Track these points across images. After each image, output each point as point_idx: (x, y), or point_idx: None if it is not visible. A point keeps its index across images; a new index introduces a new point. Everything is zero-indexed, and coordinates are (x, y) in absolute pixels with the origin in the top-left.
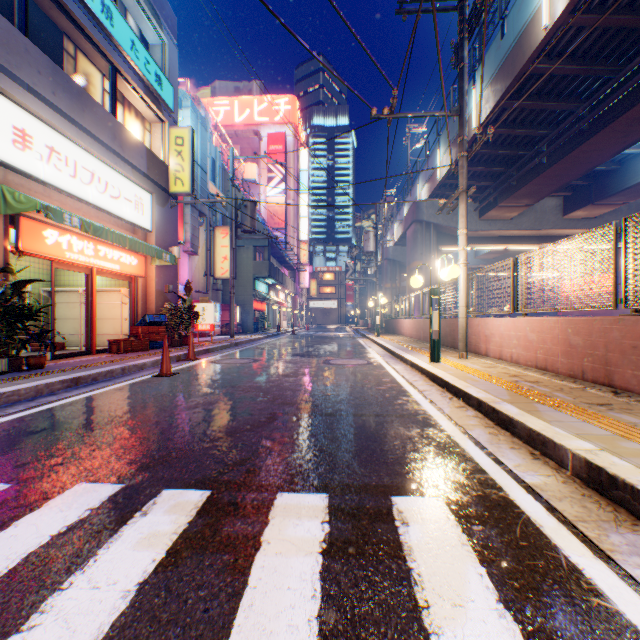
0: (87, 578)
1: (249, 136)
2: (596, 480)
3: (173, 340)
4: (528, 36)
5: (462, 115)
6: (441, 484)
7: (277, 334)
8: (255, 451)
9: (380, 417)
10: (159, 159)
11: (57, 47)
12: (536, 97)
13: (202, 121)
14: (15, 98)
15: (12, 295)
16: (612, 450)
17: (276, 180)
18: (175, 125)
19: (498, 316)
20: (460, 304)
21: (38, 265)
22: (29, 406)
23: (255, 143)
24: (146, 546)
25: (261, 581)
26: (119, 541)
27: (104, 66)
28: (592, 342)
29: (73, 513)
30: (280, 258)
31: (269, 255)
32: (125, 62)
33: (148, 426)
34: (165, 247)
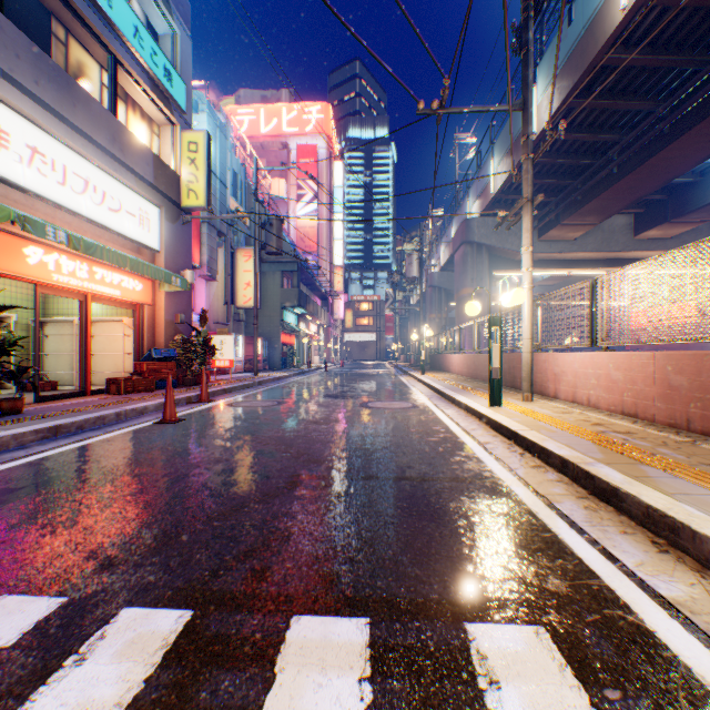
0: None
1: (277, 148)
2: None
3: (185, 378)
4: (602, 20)
5: (527, 109)
6: (537, 599)
7: (307, 371)
8: (266, 537)
9: (435, 482)
10: (169, 167)
11: (43, 30)
12: (608, 95)
13: (221, 127)
14: None
15: None
16: None
17: (307, 198)
18: (188, 129)
19: (559, 351)
20: (524, 336)
21: (26, 291)
22: None
23: (283, 156)
24: None
25: None
26: None
27: (102, 56)
28: (702, 383)
29: None
30: (311, 285)
31: (298, 281)
32: (127, 51)
33: (129, 495)
34: (176, 270)
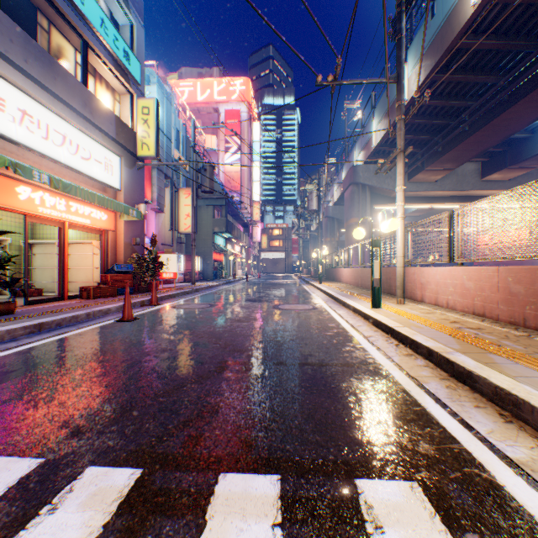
0: None
1: (209, 112)
2: None
3: (139, 287)
4: (457, 14)
5: (400, 81)
6: (411, 459)
7: (233, 281)
8: (200, 410)
9: (330, 366)
10: (127, 126)
11: (31, 21)
12: (462, 71)
13: (167, 96)
14: None
15: None
16: None
17: (232, 150)
18: (142, 97)
19: (424, 265)
20: (398, 254)
21: (19, 220)
22: None
23: (215, 118)
24: None
25: None
26: None
27: (76, 41)
28: (535, 290)
29: None
30: (236, 216)
31: (226, 213)
32: (95, 37)
33: (95, 377)
34: (133, 204)
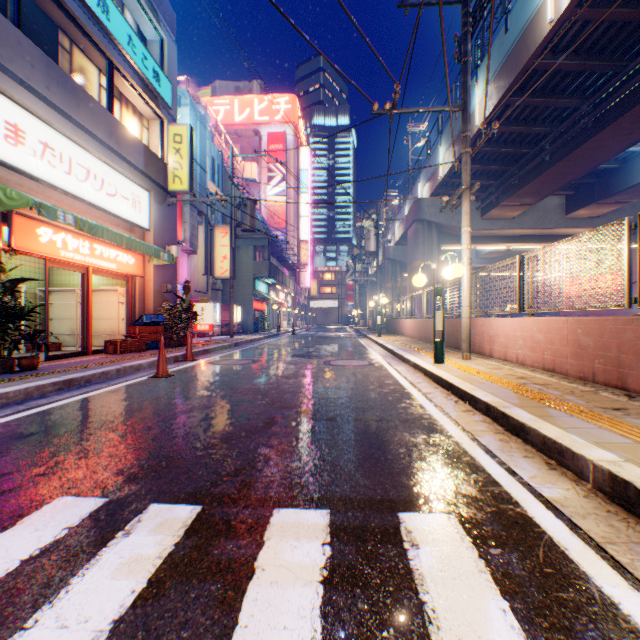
0: (55, 614)
1: (249, 135)
2: (622, 495)
3: (171, 340)
4: (532, 31)
5: (466, 110)
6: (452, 498)
7: (277, 334)
8: (251, 460)
9: (383, 422)
10: (157, 157)
11: (52, 41)
12: (540, 94)
13: (201, 119)
14: (7, 92)
15: (4, 294)
16: (637, 461)
17: (276, 179)
18: (173, 122)
19: (500, 316)
20: (464, 304)
21: (34, 264)
22: (17, 410)
23: (255, 142)
24: (126, 573)
25: (253, 618)
26: (96, 567)
27: (100, 61)
28: (604, 343)
29: (49, 533)
30: (280, 258)
31: (269, 255)
32: (122, 57)
33: (139, 432)
34: (163, 246)
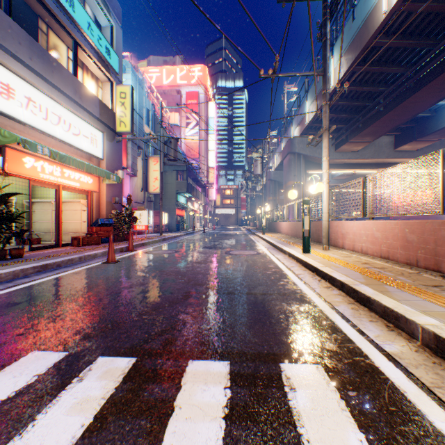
0: (23, 444)
1: (173, 94)
2: (444, 351)
3: (118, 237)
4: (372, 19)
5: (325, 74)
6: (319, 352)
7: (193, 232)
8: (173, 323)
9: (268, 295)
10: (108, 108)
11: (34, 26)
12: (377, 63)
13: (140, 82)
14: (1, 61)
15: None
16: None
17: (192, 124)
18: (120, 84)
19: (348, 220)
20: (324, 211)
21: (22, 183)
22: (7, 286)
23: (177, 99)
24: (78, 411)
25: None
26: (56, 406)
27: (68, 41)
28: (424, 239)
29: (23, 379)
30: (195, 179)
31: (187, 177)
32: (83, 38)
33: (93, 302)
34: (112, 170)
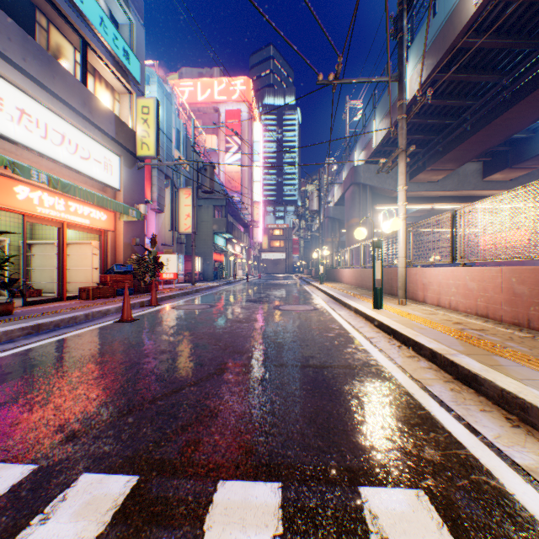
0: None
1: (210, 112)
2: None
3: (139, 287)
4: (459, 12)
5: (402, 80)
6: (416, 466)
7: (233, 282)
8: (199, 414)
9: (332, 369)
10: (127, 126)
11: (30, 19)
12: (464, 70)
13: (167, 96)
14: None
15: None
16: None
17: (233, 150)
18: (142, 96)
19: (425, 266)
20: (400, 255)
21: (17, 220)
22: None
23: (215, 118)
24: None
25: None
26: None
27: (75, 39)
28: None
29: None
30: (236, 216)
31: (226, 213)
32: (94, 36)
33: (92, 380)
34: (132, 204)
